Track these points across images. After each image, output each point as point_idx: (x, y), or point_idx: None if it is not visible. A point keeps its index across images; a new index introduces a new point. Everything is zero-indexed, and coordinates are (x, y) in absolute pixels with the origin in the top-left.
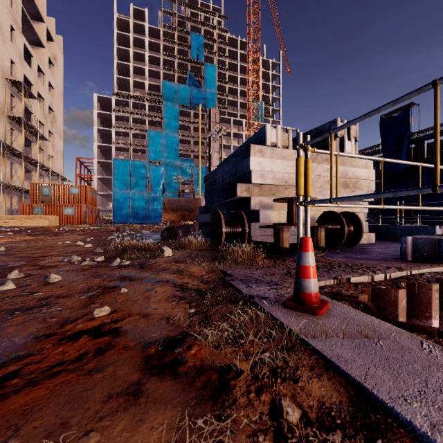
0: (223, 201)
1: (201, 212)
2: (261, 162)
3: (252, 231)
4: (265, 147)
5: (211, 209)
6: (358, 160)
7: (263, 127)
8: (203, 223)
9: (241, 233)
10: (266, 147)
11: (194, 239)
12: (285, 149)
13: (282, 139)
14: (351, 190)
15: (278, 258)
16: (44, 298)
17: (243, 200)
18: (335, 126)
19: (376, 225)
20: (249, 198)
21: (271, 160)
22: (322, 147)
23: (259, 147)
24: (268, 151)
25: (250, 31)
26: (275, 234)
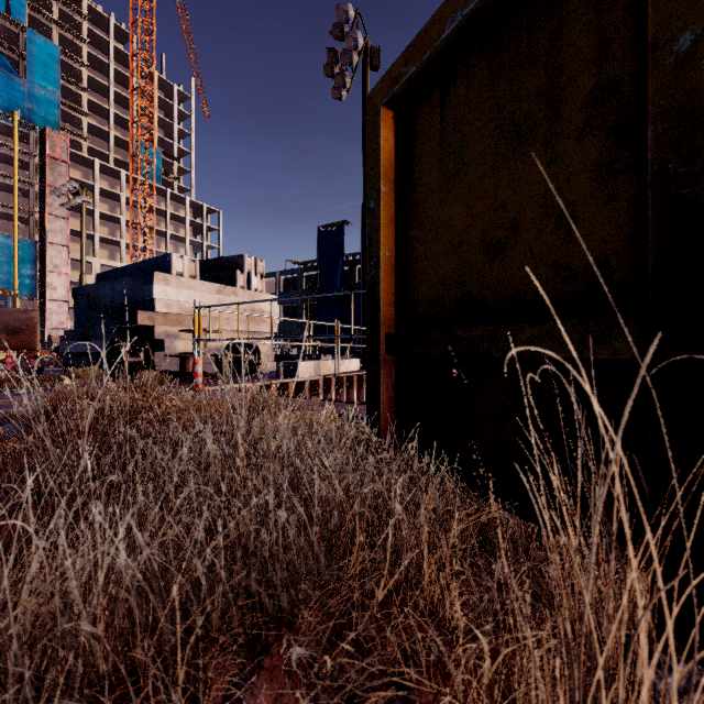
0: (114, 327)
1: (69, 338)
2: (167, 291)
3: (157, 361)
4: (171, 275)
5: (92, 335)
6: (264, 294)
7: (168, 255)
8: (74, 353)
9: (145, 363)
10: (172, 276)
11: (88, 370)
12: (192, 280)
13: (189, 268)
14: (258, 323)
15: (184, 382)
16: (0, 405)
17: (146, 328)
18: (243, 261)
19: (285, 355)
20: (153, 327)
21: (178, 289)
22: (231, 279)
23: (164, 275)
24: (174, 280)
25: (138, 23)
26: (181, 362)
